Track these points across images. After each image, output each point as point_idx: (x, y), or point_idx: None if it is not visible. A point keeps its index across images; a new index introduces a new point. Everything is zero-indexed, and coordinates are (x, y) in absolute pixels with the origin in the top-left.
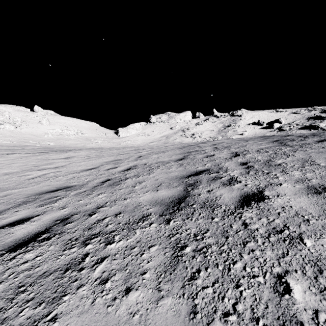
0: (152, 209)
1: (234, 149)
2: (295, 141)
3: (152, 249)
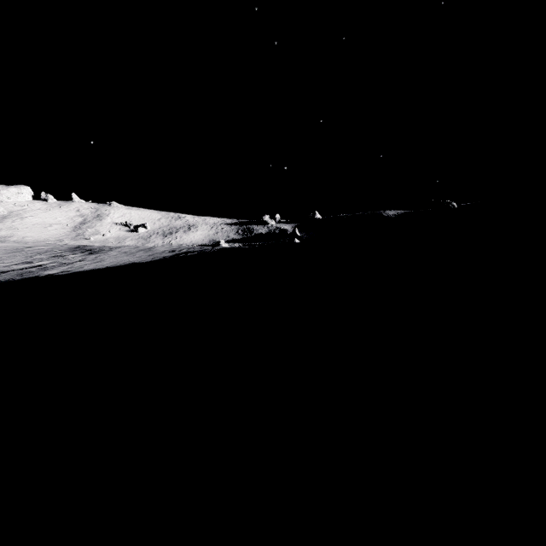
0: (1, 266)
1: (40, 254)
2: (71, 252)
3: (3, 267)
